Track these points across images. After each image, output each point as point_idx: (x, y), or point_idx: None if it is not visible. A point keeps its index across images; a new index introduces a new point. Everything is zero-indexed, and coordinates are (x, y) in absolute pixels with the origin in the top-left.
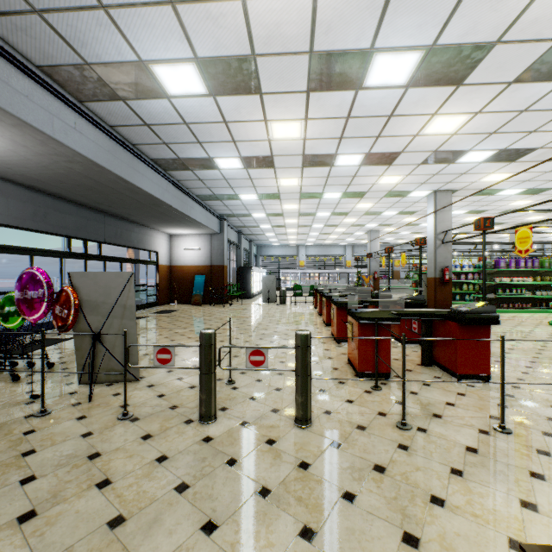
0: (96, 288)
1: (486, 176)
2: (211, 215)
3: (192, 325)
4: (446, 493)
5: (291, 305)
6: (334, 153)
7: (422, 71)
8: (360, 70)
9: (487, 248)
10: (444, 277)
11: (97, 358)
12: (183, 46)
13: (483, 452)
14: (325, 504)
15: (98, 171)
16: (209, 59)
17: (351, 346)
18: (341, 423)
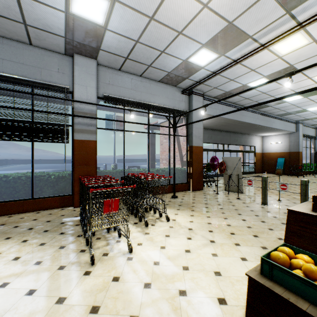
0: (229, 162)
1: None
2: (288, 122)
3: (271, 182)
4: None
5: None
6: None
7: None
8: None
9: None
10: None
11: (229, 183)
12: (258, 76)
13: None
14: None
15: (228, 120)
16: (270, 74)
17: None
18: None
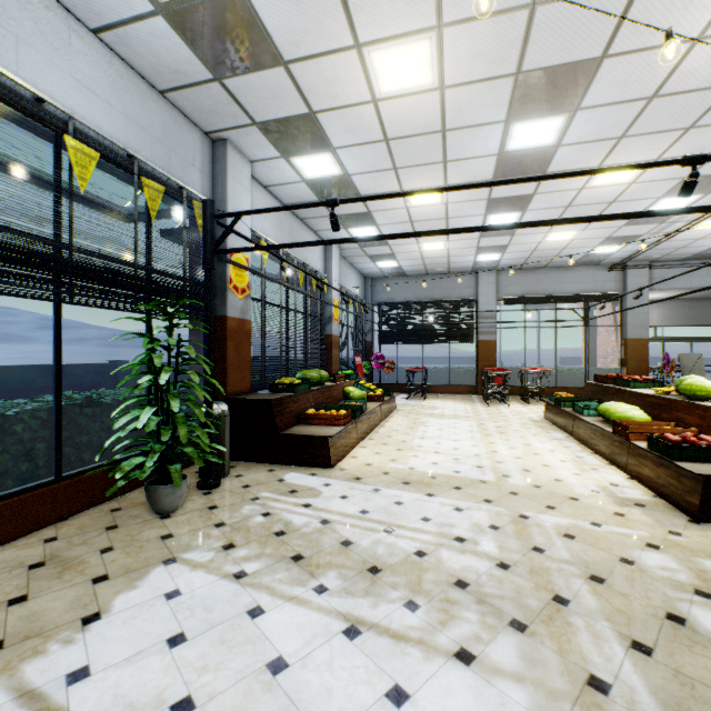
0: (687, 361)
1: None
2: None
3: None
4: None
5: None
6: None
7: None
8: None
9: None
10: None
11: None
12: None
13: None
14: None
15: None
16: None
17: None
18: None
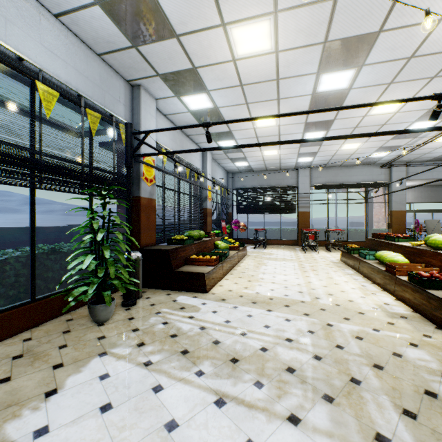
0: (430, 224)
1: None
2: None
3: None
4: None
5: None
6: None
7: None
8: None
9: None
10: None
11: None
12: None
13: None
14: None
15: None
16: None
17: None
18: None
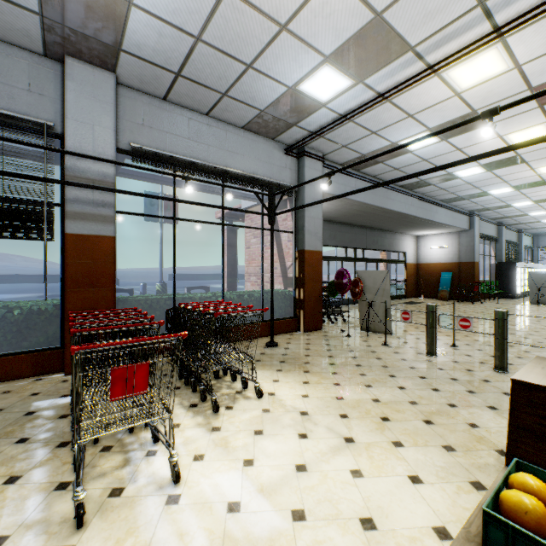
0: (369, 279)
1: None
2: (458, 214)
3: None
4: None
5: None
6: None
7: None
8: None
9: None
10: None
11: (369, 317)
12: (418, 128)
13: None
14: (488, 390)
15: (365, 206)
16: (437, 126)
17: None
18: None
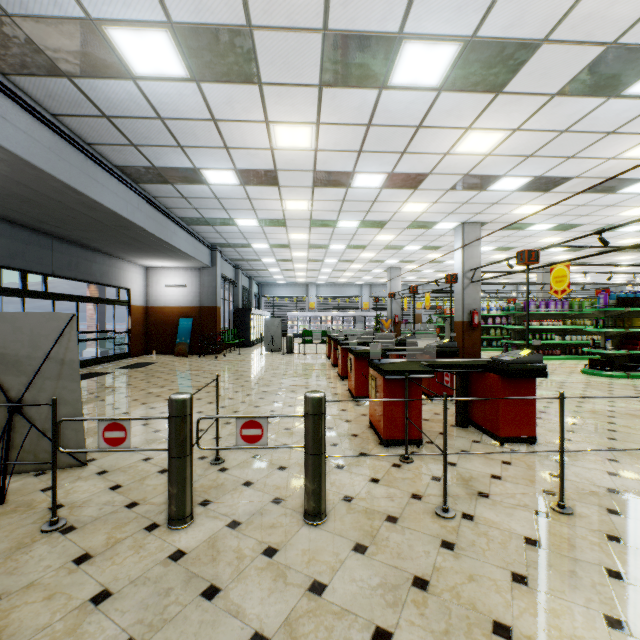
0: (16, 336)
1: (518, 207)
2: (200, 244)
3: (173, 382)
4: (512, 616)
5: (299, 355)
6: (351, 170)
7: (458, 70)
8: (385, 62)
9: (515, 290)
10: (473, 321)
11: (20, 437)
12: (150, 1)
13: (546, 544)
14: None
15: (35, 175)
16: (188, 27)
17: (374, 406)
18: (366, 515)
